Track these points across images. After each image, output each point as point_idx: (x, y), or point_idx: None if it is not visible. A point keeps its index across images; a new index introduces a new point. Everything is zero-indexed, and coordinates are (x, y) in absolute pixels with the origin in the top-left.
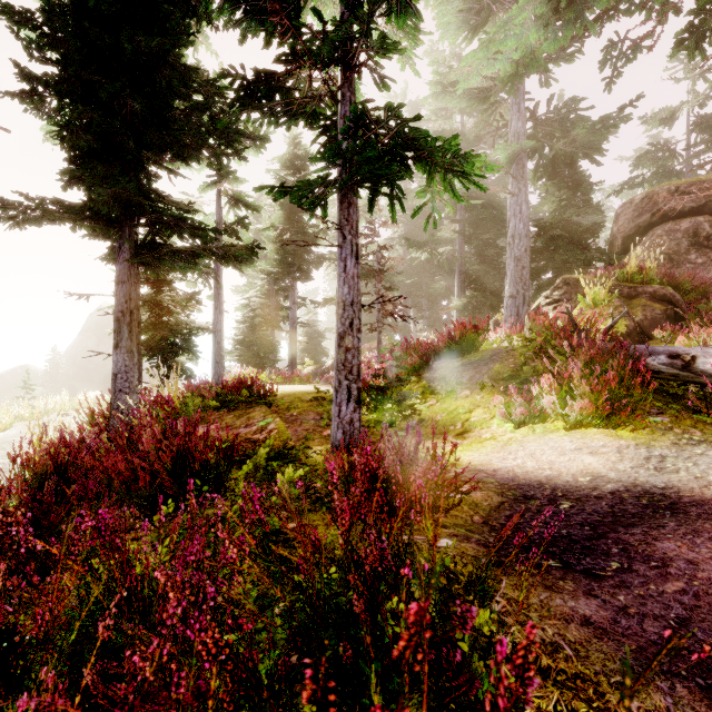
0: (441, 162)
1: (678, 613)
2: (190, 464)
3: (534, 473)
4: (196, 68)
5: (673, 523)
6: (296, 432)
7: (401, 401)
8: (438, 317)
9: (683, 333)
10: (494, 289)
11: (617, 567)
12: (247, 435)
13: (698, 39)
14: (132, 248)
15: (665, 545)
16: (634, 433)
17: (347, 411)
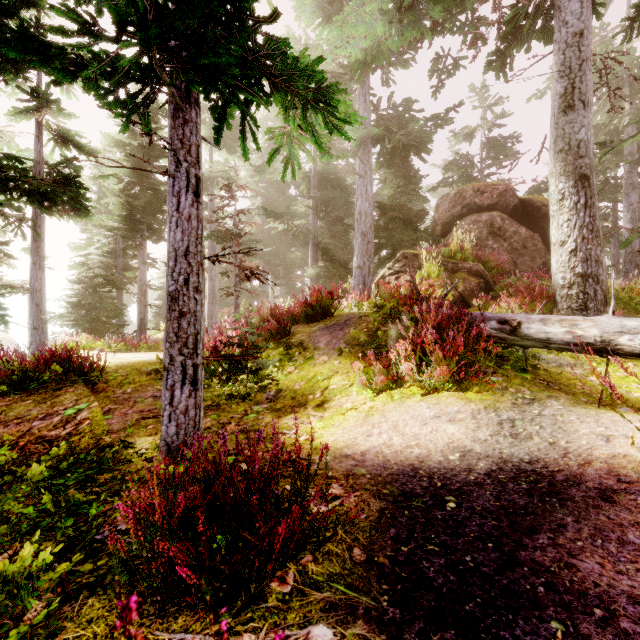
0: (302, 92)
1: None
2: None
3: (404, 453)
4: None
5: (570, 518)
6: (125, 416)
7: (257, 370)
8: (294, 285)
9: (493, 302)
10: (342, 261)
11: (564, 635)
12: (41, 431)
13: (502, 63)
14: None
15: (588, 566)
16: (480, 395)
17: (181, 396)
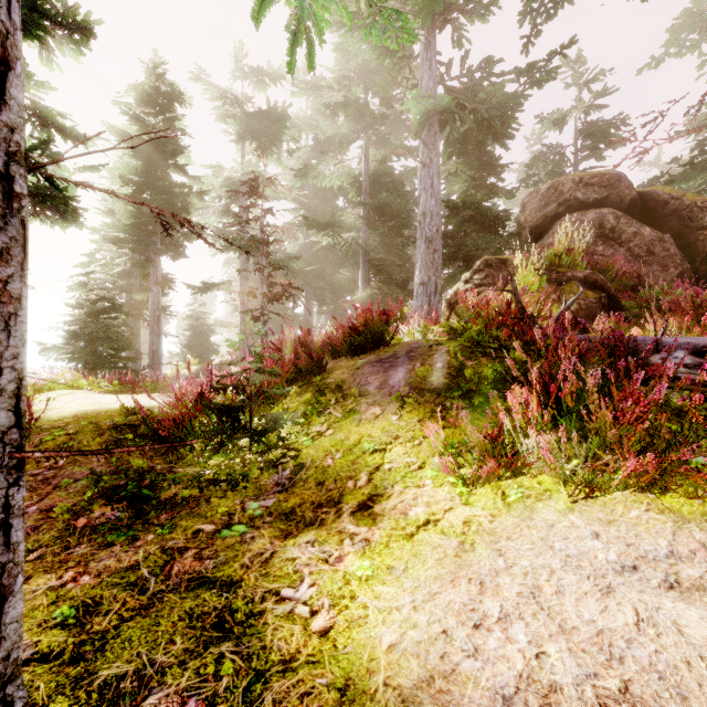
0: None
1: None
2: None
3: None
4: None
5: None
6: None
7: (261, 434)
8: (343, 313)
9: (628, 324)
10: (400, 281)
11: None
12: None
13: None
14: None
15: None
16: (695, 503)
17: None
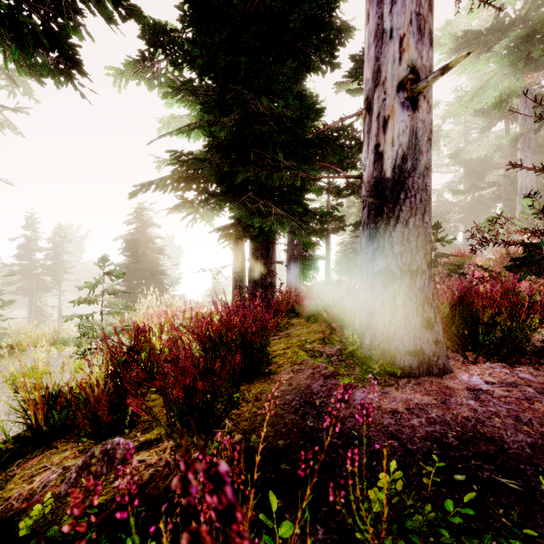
0: None
1: None
2: None
3: None
4: None
5: None
6: None
7: None
8: None
9: None
10: None
11: None
12: None
13: None
14: None
15: None
16: None
17: None
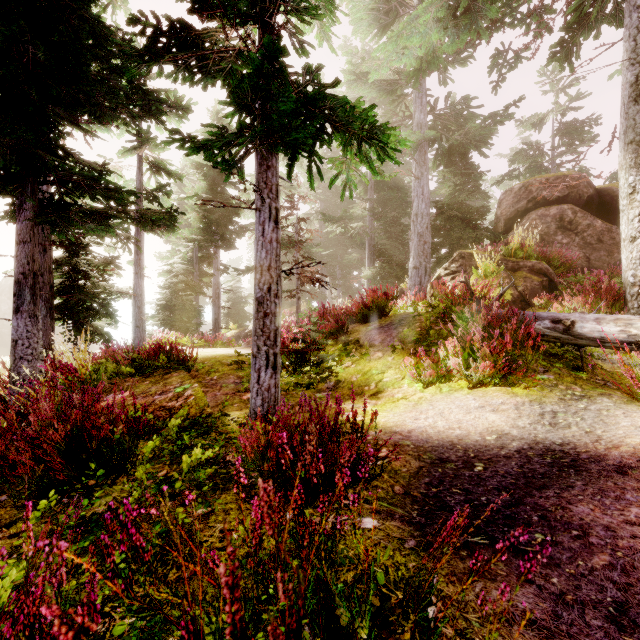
0: (358, 132)
1: (613, 596)
2: (90, 441)
3: (445, 433)
4: (110, 25)
5: (580, 482)
6: (215, 396)
7: (318, 363)
8: (351, 286)
9: (556, 301)
10: (399, 262)
11: (542, 540)
12: (162, 403)
13: (567, 53)
14: (36, 206)
15: (580, 509)
16: (527, 390)
17: (265, 377)
